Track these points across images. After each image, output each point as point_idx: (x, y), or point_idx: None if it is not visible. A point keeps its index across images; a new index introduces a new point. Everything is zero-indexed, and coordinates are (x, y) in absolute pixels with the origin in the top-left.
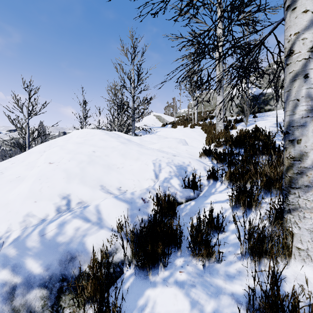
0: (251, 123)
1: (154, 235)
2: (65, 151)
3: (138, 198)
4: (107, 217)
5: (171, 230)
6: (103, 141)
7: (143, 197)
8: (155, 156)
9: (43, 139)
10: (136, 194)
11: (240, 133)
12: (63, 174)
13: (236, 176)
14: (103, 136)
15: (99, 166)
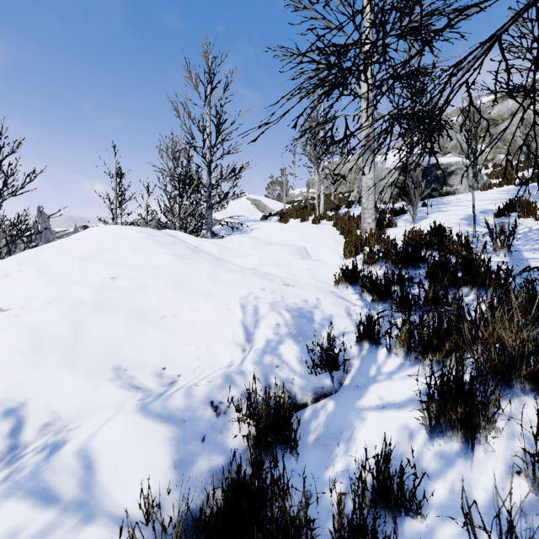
0: (421, 217)
1: None
2: (47, 279)
3: (201, 404)
4: (111, 480)
5: (285, 524)
6: (138, 253)
7: (214, 399)
8: (247, 287)
9: (45, 239)
10: (197, 395)
11: (410, 237)
12: (22, 342)
13: (424, 341)
14: (142, 242)
15: (118, 314)
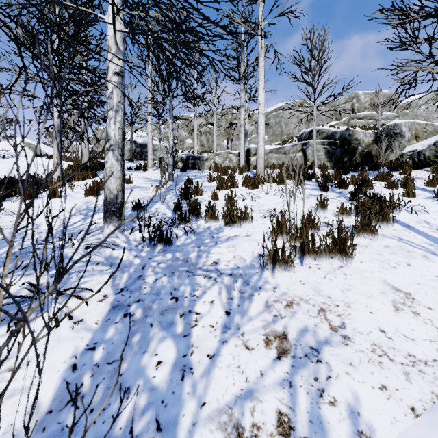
0: None
1: (5, 178)
2: None
3: None
4: None
5: (14, 181)
6: None
7: None
8: (10, 165)
9: None
10: None
11: (90, 165)
12: None
13: None
14: None
15: None
